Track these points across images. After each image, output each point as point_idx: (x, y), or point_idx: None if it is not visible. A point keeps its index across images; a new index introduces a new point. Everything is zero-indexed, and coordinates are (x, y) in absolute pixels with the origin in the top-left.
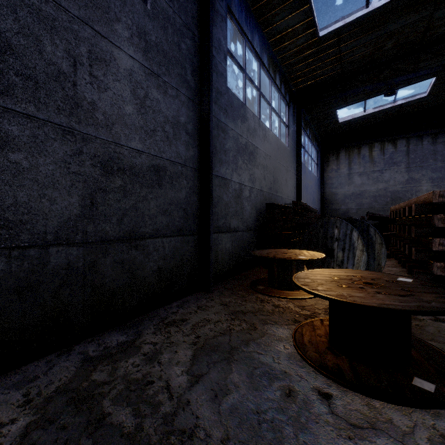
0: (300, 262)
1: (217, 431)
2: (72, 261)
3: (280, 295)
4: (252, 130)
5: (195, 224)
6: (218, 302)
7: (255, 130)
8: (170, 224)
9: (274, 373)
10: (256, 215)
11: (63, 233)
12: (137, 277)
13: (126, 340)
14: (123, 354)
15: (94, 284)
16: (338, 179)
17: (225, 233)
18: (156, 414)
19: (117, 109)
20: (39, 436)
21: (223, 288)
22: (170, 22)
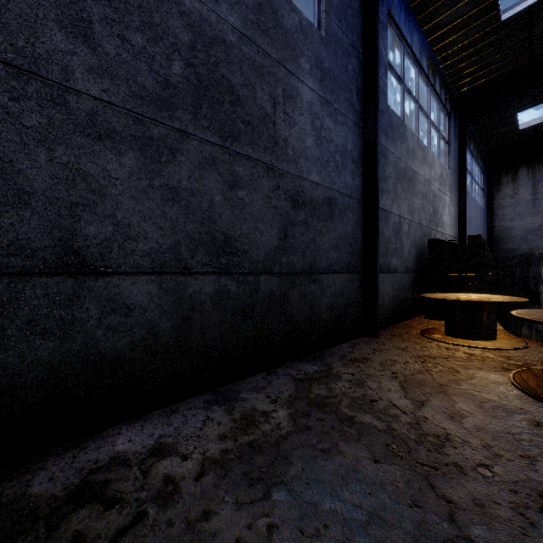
0: (492, 307)
1: (473, 439)
2: (273, 289)
3: (468, 344)
4: (410, 151)
5: (359, 262)
6: (394, 347)
7: (414, 151)
8: (339, 260)
9: (507, 408)
10: (415, 254)
11: (267, 263)
12: (315, 312)
13: (320, 369)
14: (328, 379)
15: (286, 314)
16: (515, 207)
17: (385, 274)
18: (400, 421)
19: (301, 143)
20: (307, 421)
21: (389, 335)
22: (339, 45)
